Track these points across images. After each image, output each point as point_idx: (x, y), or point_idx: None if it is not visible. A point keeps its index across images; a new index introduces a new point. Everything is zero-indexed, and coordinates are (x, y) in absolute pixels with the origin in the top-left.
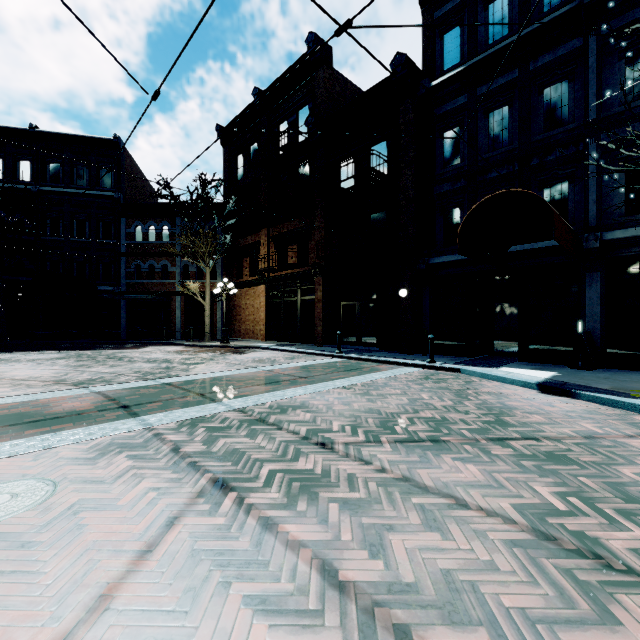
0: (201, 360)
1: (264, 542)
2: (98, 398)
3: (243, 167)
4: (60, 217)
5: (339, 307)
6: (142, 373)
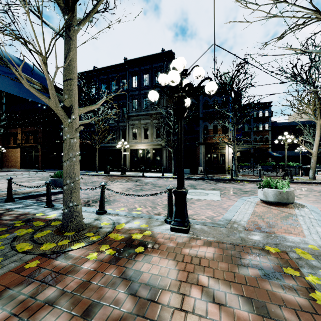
0: None
1: (1, 180)
2: None
3: None
4: None
5: (49, 157)
6: None
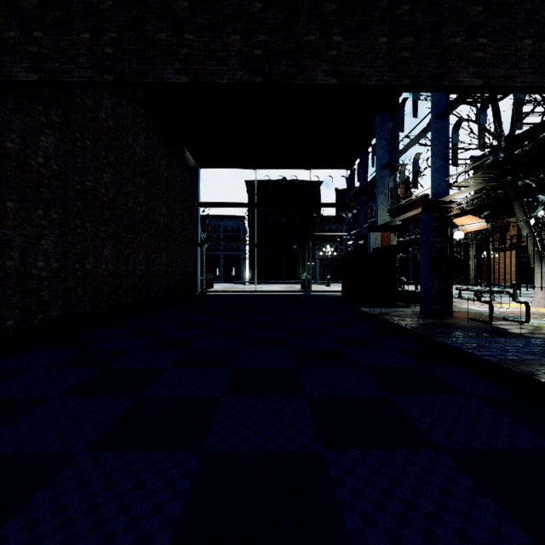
0: None
1: None
2: None
3: None
4: None
5: None
6: None
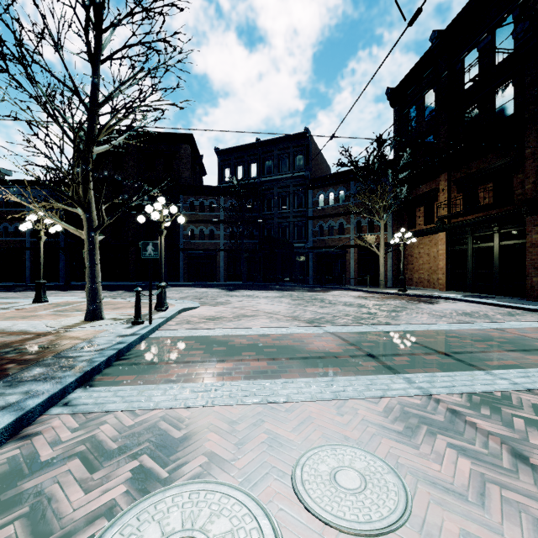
0: (395, 307)
1: None
2: (337, 340)
3: (415, 119)
4: (272, 197)
5: None
6: (352, 317)
